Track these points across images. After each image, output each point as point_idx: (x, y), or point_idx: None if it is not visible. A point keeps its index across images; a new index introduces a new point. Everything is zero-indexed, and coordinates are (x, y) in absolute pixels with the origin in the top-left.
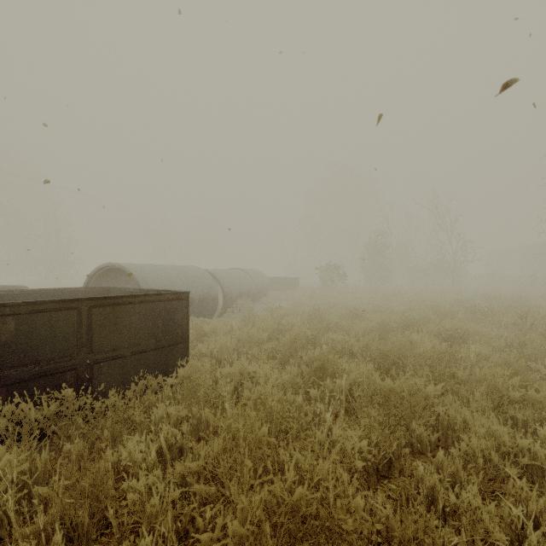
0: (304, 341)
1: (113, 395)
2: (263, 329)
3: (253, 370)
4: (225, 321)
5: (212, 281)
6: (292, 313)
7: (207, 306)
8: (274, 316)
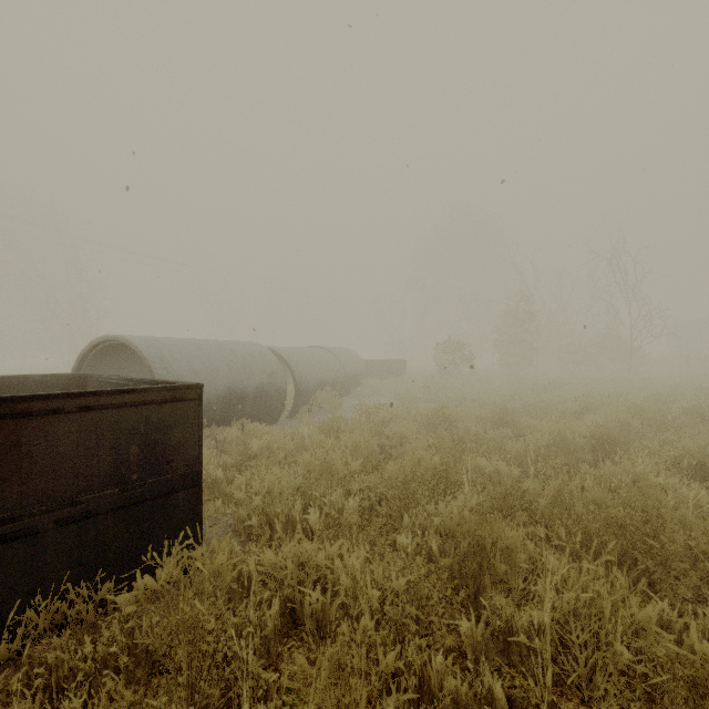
0: (432, 482)
1: (4, 623)
2: (352, 448)
3: (327, 564)
4: (293, 428)
5: (276, 364)
6: (400, 416)
7: (269, 403)
8: (371, 421)
